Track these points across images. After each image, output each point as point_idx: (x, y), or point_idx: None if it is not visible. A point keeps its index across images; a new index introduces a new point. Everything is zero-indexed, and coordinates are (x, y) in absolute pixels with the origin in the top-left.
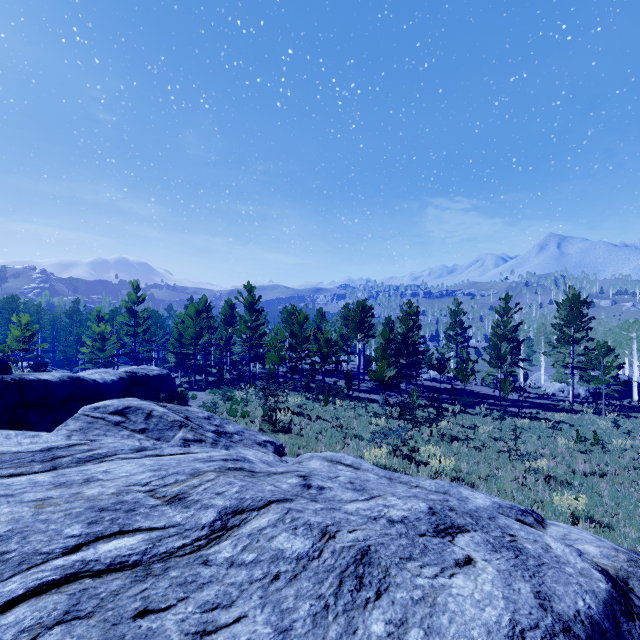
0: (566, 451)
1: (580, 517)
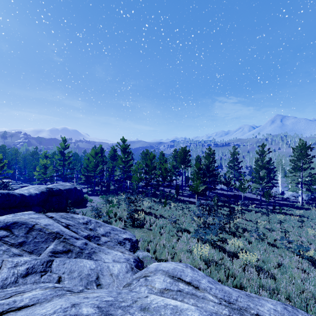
0: (315, 238)
1: None
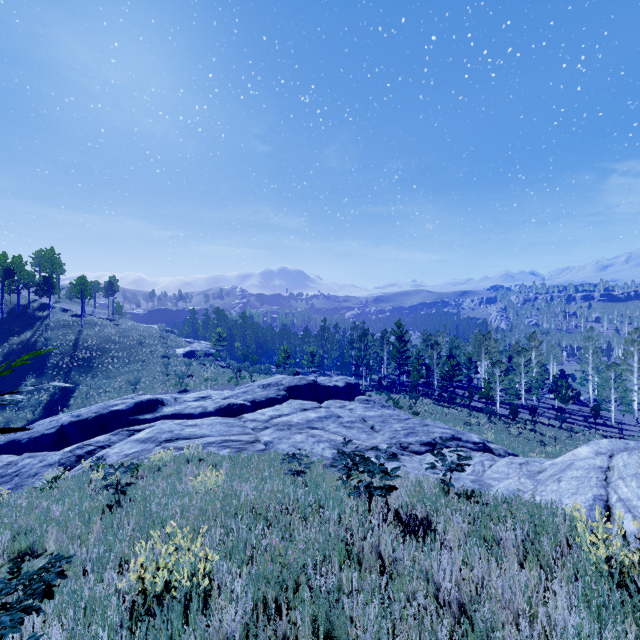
0: None
1: None
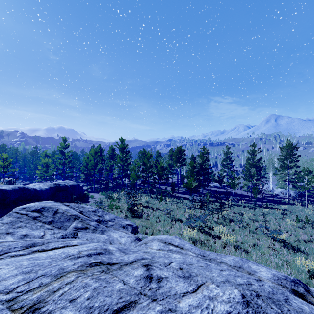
0: (292, 227)
1: (313, 273)
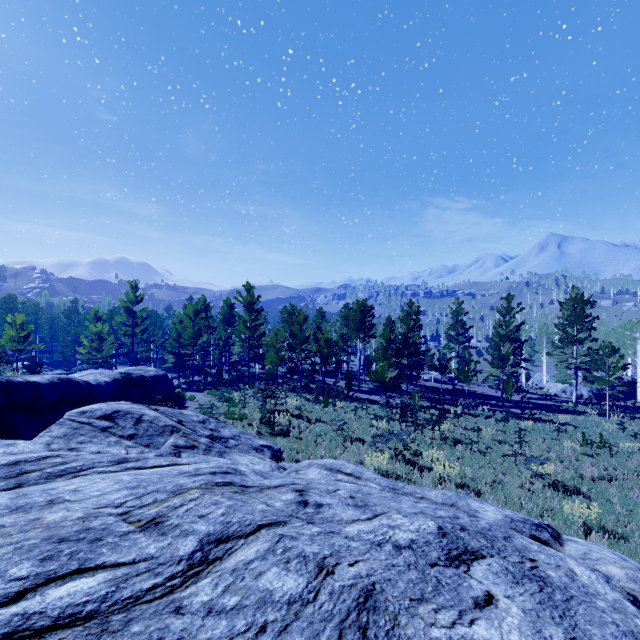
0: (572, 454)
1: (592, 527)
